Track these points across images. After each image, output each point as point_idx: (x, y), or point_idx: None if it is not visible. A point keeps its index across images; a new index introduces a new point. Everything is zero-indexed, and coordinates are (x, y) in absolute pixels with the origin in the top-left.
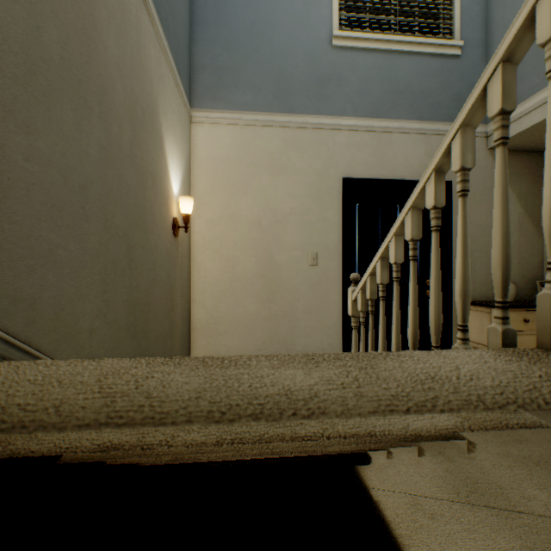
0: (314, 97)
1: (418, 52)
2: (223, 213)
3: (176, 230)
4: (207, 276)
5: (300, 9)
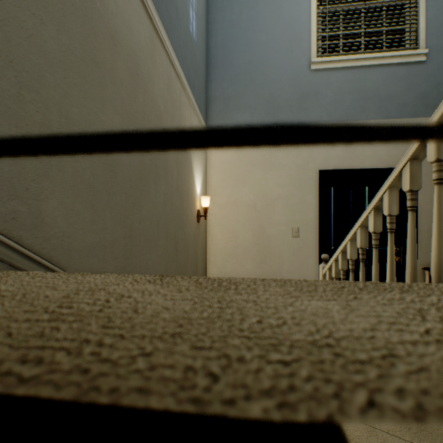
0: (296, 110)
1: (385, 64)
2: (229, 200)
3: (199, 218)
4: (217, 244)
5: (285, 46)
